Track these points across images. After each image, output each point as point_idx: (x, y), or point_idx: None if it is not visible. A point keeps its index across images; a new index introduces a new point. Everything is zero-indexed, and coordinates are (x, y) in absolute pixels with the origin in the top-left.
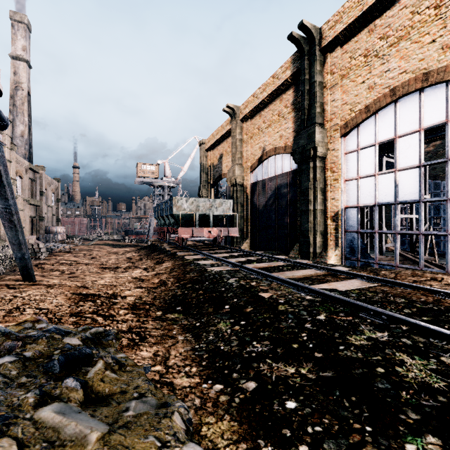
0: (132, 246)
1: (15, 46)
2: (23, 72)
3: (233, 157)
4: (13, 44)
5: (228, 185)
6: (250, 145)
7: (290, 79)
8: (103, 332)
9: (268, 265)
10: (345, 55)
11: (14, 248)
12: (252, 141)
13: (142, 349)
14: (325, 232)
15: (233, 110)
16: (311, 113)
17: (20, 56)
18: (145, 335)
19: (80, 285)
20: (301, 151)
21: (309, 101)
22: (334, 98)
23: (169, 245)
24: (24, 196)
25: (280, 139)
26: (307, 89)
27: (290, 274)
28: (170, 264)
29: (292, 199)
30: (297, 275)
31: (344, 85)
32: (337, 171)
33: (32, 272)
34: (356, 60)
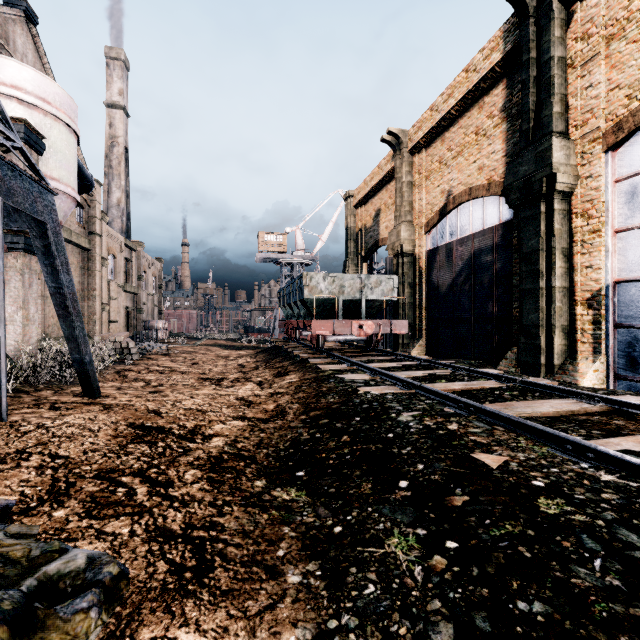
0: (250, 348)
1: (110, 90)
2: (120, 123)
3: (398, 212)
4: (109, 89)
5: (390, 256)
6: (425, 190)
7: (498, 66)
8: (82, 573)
9: (472, 386)
10: None
11: (71, 347)
12: (428, 183)
13: (188, 614)
14: (570, 328)
15: (398, 138)
16: (542, 116)
17: (116, 103)
18: (211, 556)
19: (152, 409)
20: (522, 185)
21: (536, 97)
22: (590, 82)
23: (299, 348)
24: (119, 281)
25: (480, 173)
26: (534, 76)
27: (524, 408)
28: (296, 378)
29: (503, 272)
30: (541, 411)
31: (614, 53)
32: (597, 215)
33: (96, 383)
34: None
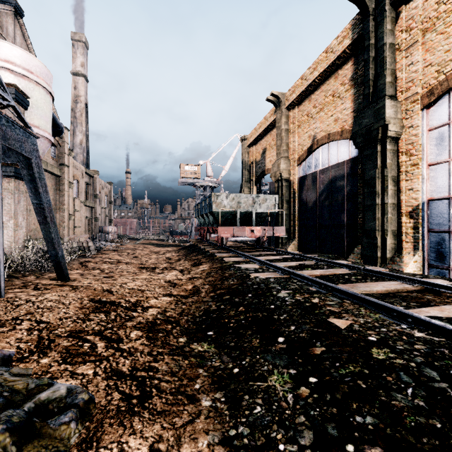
0: (174, 246)
1: (75, 63)
2: (82, 86)
3: (278, 150)
4: (74, 62)
5: (273, 181)
6: (298, 135)
7: (348, 49)
8: (64, 399)
9: (329, 273)
10: (429, 2)
11: (49, 246)
12: (299, 130)
13: (135, 427)
14: (398, 232)
15: (278, 98)
16: (378, 84)
17: (79, 72)
18: (150, 388)
19: (106, 289)
20: (364, 132)
21: (374, 71)
22: (412, 61)
23: (209, 245)
24: (81, 198)
25: (335, 123)
26: (373, 56)
27: (365, 288)
28: (207, 267)
29: (351, 192)
30: (376, 289)
31: (428, 41)
32: (416, 153)
33: (66, 271)
34: (447, 4)
